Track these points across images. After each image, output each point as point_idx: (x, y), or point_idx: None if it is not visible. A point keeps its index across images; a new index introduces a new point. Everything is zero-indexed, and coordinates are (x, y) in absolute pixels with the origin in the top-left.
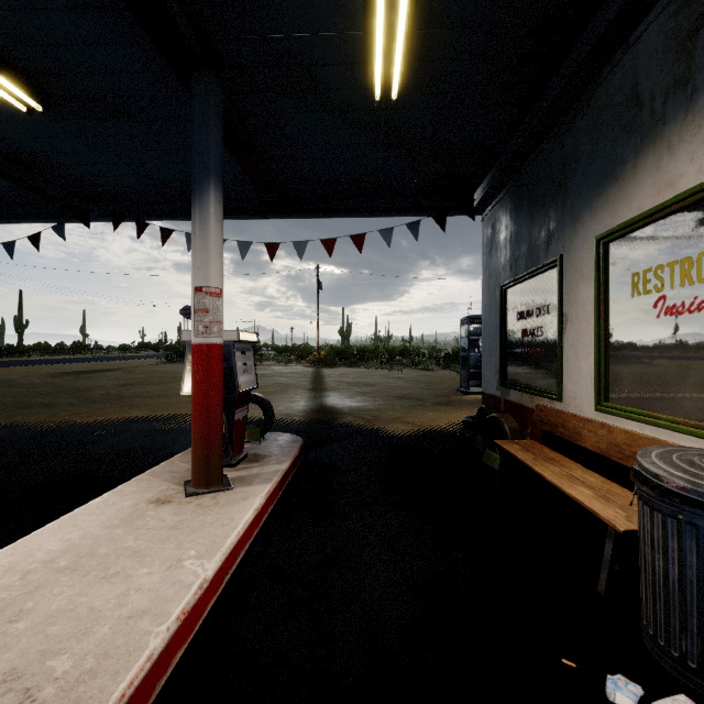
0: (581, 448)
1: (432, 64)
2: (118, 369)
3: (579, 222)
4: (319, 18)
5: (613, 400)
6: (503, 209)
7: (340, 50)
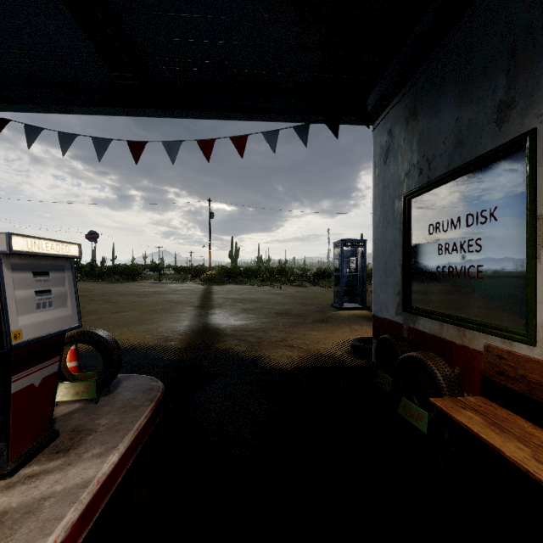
0: None
1: None
2: None
3: None
4: None
5: None
6: (406, 107)
7: None
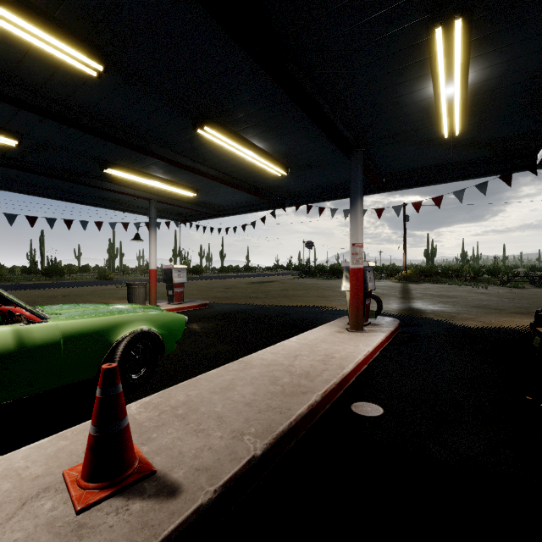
0: None
1: (481, 114)
2: (275, 281)
3: None
4: (412, 119)
5: None
6: None
7: (423, 124)
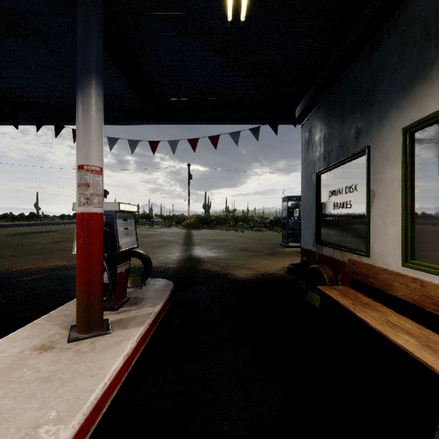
0: (388, 294)
1: None
2: (55, 230)
3: (386, 119)
4: None
5: (418, 258)
6: (318, 117)
7: None
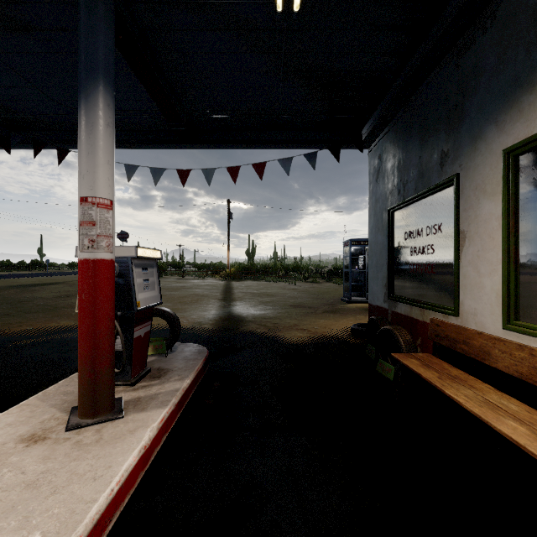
0: (483, 365)
1: None
2: (62, 282)
3: (480, 139)
4: None
5: (525, 319)
6: (390, 140)
7: None
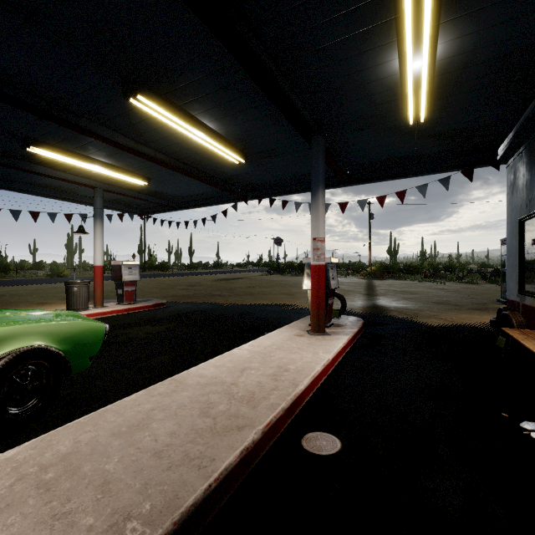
0: None
1: (447, 99)
2: (243, 277)
3: None
4: (376, 100)
5: None
6: (521, 162)
7: (388, 108)
